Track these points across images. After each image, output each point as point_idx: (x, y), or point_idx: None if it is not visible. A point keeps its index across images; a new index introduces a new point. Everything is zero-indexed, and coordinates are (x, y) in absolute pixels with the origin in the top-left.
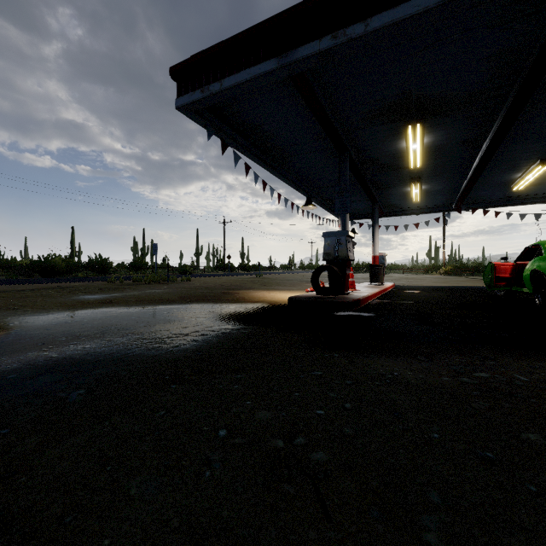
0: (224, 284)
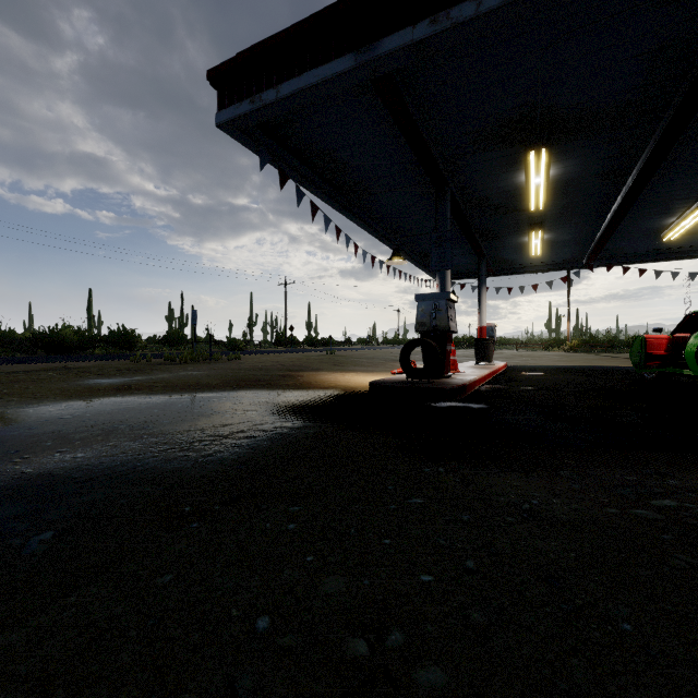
0: (284, 364)
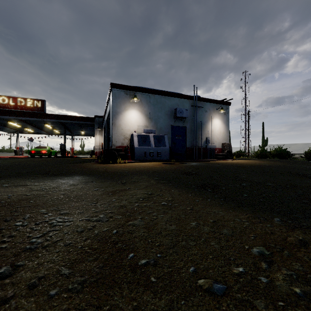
0: None
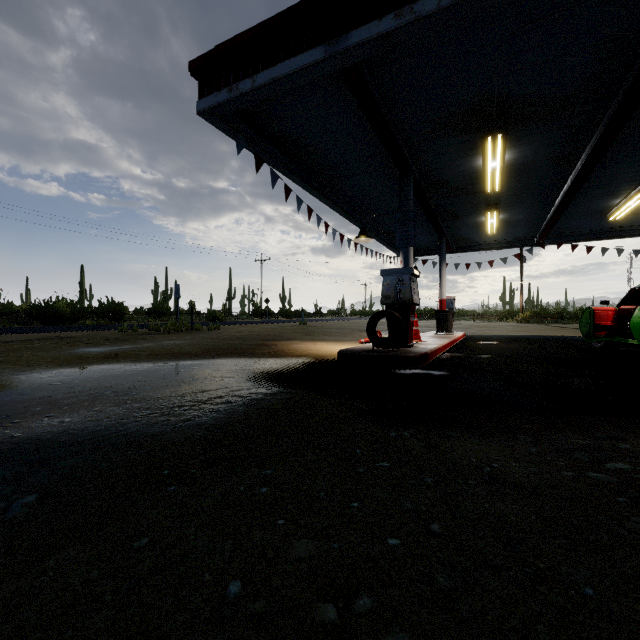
0: (260, 334)
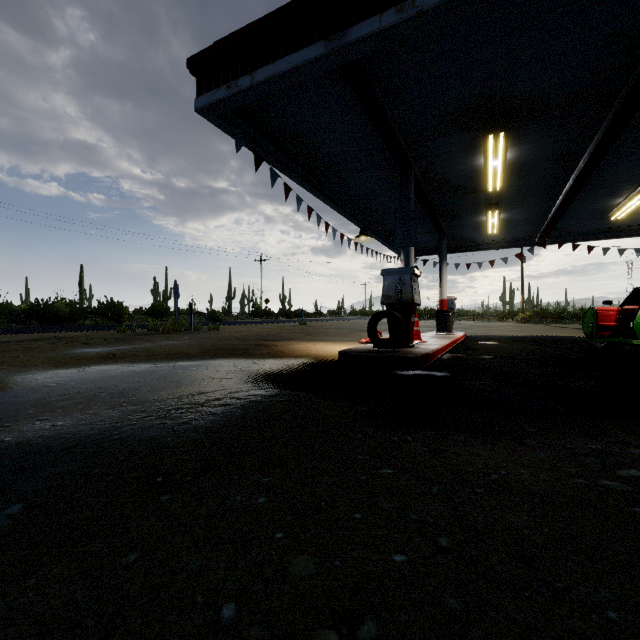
0: (260, 334)
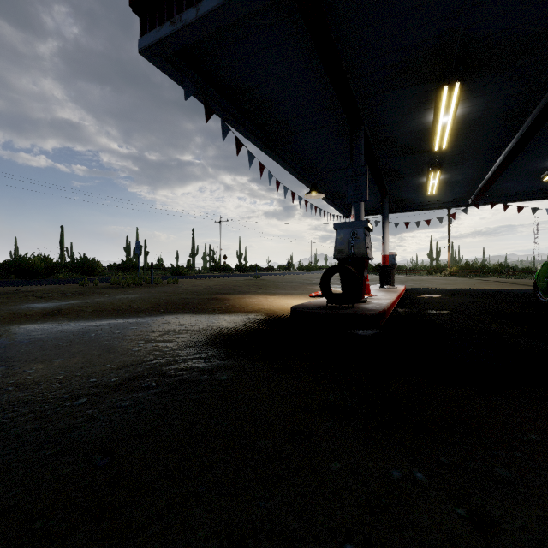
0: (215, 287)
